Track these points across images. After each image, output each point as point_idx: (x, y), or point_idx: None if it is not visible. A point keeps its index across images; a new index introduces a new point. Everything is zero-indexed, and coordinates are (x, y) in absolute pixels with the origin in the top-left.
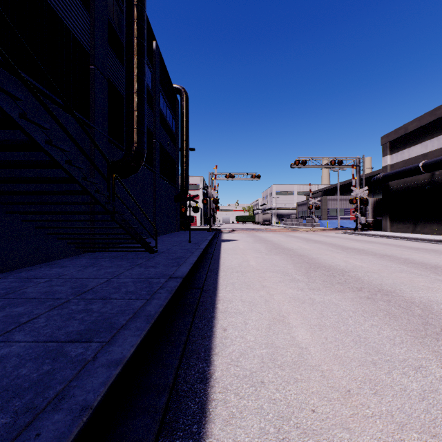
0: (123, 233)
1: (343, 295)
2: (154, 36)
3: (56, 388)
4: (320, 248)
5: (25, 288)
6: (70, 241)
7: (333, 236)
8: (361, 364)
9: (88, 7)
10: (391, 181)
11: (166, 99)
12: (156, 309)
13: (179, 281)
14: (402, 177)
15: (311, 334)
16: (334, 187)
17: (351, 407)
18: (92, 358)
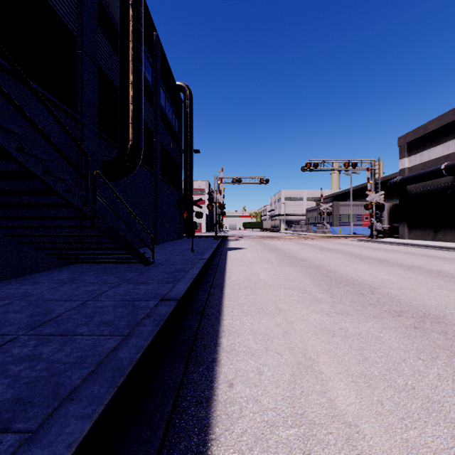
0: (110, 242)
1: (382, 322)
2: (154, 26)
3: None
4: (336, 257)
5: None
6: (52, 251)
7: (347, 244)
8: None
9: None
10: (409, 185)
11: (168, 96)
12: (131, 356)
13: (172, 305)
14: (422, 180)
15: (357, 394)
16: (346, 192)
17: None
18: None
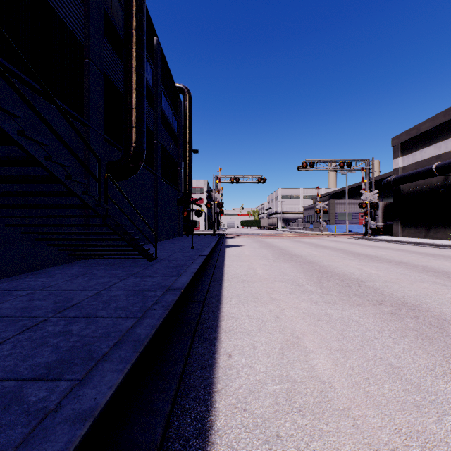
0: (118, 239)
1: (363, 310)
2: (155, 31)
3: None
4: (330, 254)
5: (0, 303)
6: (62, 247)
7: (342, 241)
8: (401, 408)
9: None
10: (402, 184)
11: (168, 98)
12: (147, 332)
13: (177, 294)
14: (415, 179)
15: (333, 362)
16: (342, 191)
17: None
18: (56, 406)
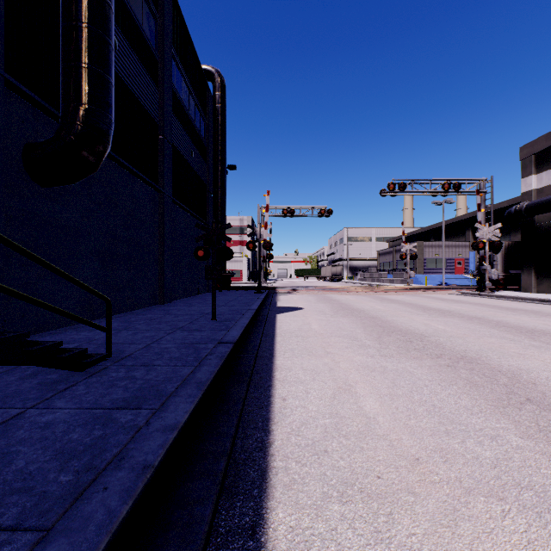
0: None
1: None
2: None
3: None
4: (473, 330)
5: None
6: None
7: (453, 300)
8: None
9: None
10: (541, 213)
11: (187, 79)
12: None
13: None
14: None
15: None
16: (429, 230)
17: None
18: None
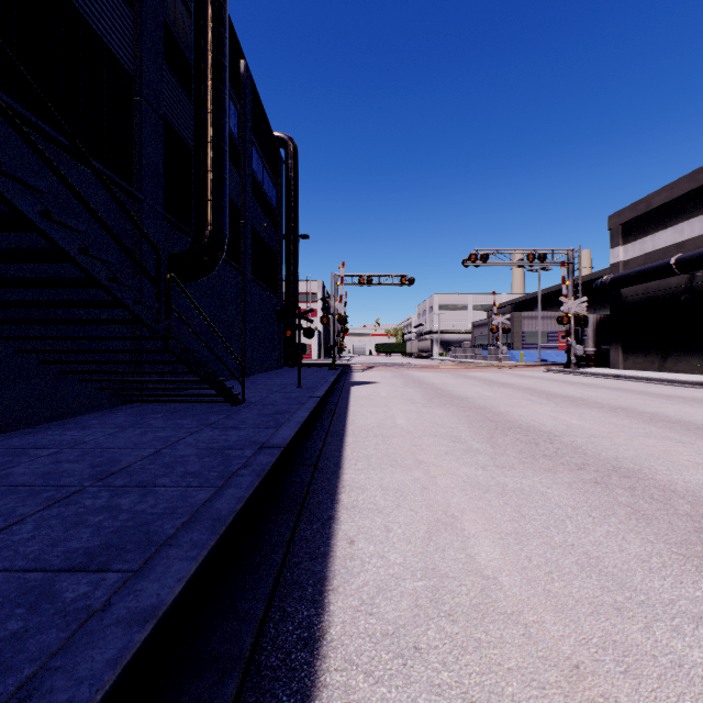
0: (186, 371)
1: (554, 477)
2: (242, 52)
3: (22, 672)
4: (511, 395)
5: (12, 466)
6: (100, 385)
7: (531, 376)
8: (595, 611)
9: (130, 1)
10: (624, 287)
11: (261, 155)
12: (231, 506)
13: (275, 454)
14: (643, 280)
15: (503, 551)
16: (532, 297)
17: (584, 701)
18: (103, 604)
